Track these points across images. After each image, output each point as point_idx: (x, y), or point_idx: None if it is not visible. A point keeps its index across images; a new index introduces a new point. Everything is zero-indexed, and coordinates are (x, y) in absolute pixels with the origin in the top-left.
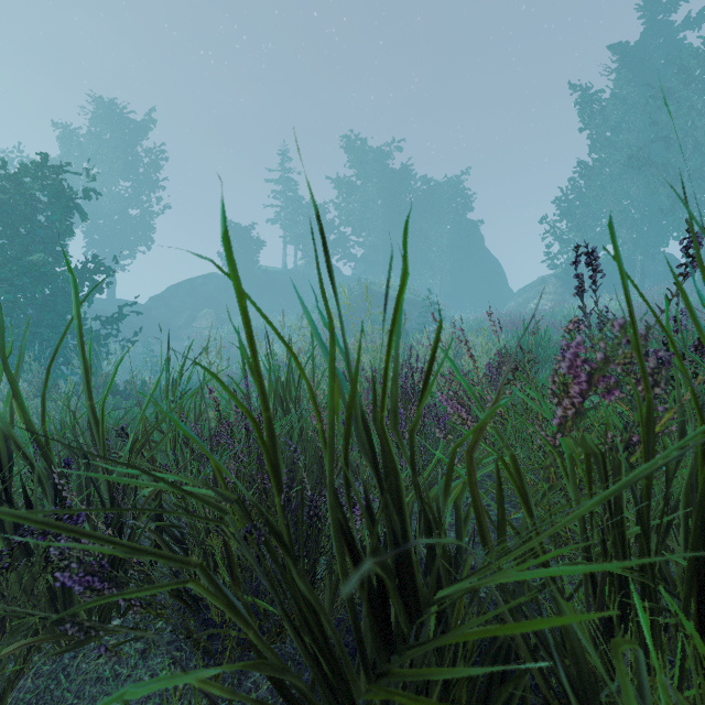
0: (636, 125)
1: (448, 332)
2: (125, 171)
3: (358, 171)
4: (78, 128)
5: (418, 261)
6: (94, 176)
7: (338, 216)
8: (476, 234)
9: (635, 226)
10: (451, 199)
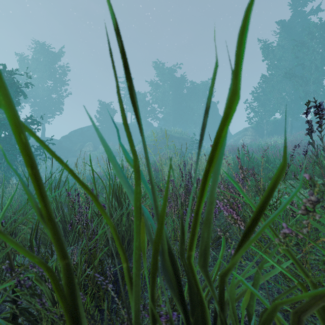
0: (288, 58)
1: (203, 153)
2: (49, 76)
3: (161, 78)
4: (27, 55)
5: (188, 120)
6: (30, 76)
7: (151, 99)
8: (215, 108)
9: (288, 104)
10: (203, 92)
